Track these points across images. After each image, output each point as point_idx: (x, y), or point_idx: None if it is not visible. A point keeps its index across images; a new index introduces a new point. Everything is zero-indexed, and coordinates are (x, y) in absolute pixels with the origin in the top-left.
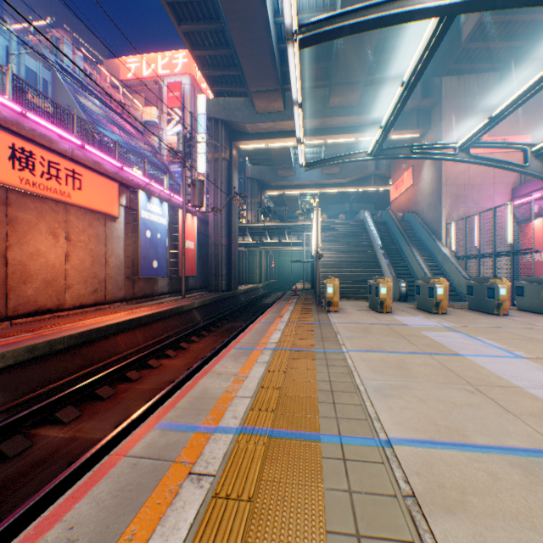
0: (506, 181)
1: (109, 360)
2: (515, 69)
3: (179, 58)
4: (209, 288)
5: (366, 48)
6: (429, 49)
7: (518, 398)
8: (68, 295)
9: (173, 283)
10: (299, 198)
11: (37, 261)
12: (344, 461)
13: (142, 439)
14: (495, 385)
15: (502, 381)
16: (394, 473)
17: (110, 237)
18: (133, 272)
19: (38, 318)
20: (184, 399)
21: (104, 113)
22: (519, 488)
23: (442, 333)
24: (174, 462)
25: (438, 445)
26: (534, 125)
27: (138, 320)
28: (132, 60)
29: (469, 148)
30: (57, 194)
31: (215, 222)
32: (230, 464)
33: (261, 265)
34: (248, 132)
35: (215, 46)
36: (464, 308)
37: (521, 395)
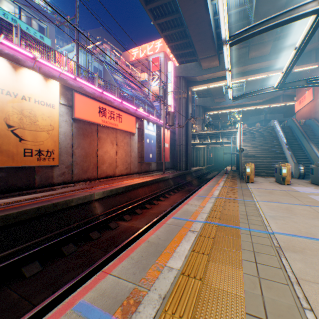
0: None
1: (136, 199)
2: None
3: (158, 44)
4: (175, 168)
5: None
6: (312, 29)
7: None
8: (116, 170)
9: (158, 165)
10: (228, 114)
11: (106, 155)
12: (250, 235)
13: (168, 220)
14: None
15: None
16: (272, 241)
17: (132, 143)
18: (141, 160)
19: (107, 179)
20: (179, 211)
21: (123, 81)
22: None
23: None
24: (182, 227)
25: (297, 236)
26: None
27: (146, 182)
28: (135, 50)
29: None
30: (113, 125)
31: (179, 132)
32: (203, 229)
33: (204, 155)
34: (197, 81)
35: (180, 39)
36: None
37: None
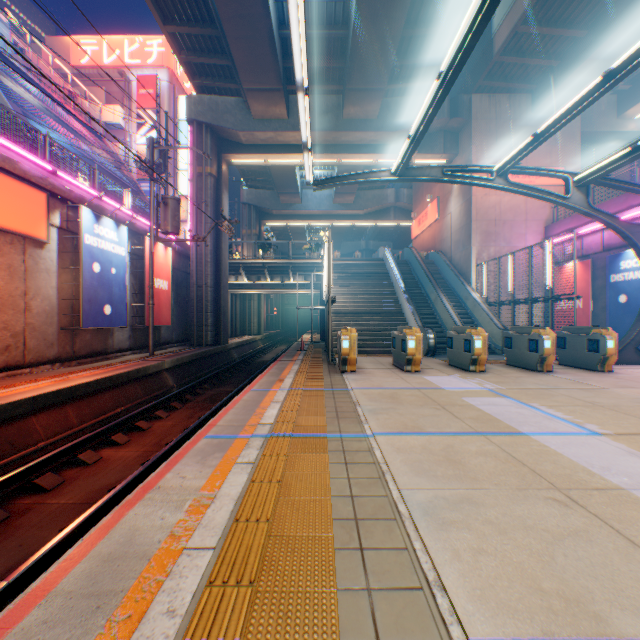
0: (539, 218)
1: (12, 457)
2: (549, 91)
3: (153, 46)
4: (190, 342)
5: (388, 46)
6: (478, 24)
7: (633, 511)
8: None
9: (137, 336)
10: (308, 232)
11: None
12: None
13: None
14: (590, 487)
15: (596, 478)
16: None
17: (33, 271)
18: (73, 321)
19: None
20: (80, 565)
21: (43, 104)
22: None
23: (489, 399)
24: None
25: None
26: (567, 157)
27: (71, 391)
28: (88, 41)
29: (507, 174)
30: None
31: (199, 256)
32: None
33: (260, 312)
34: (242, 143)
35: (196, 22)
36: (502, 363)
37: (634, 506)
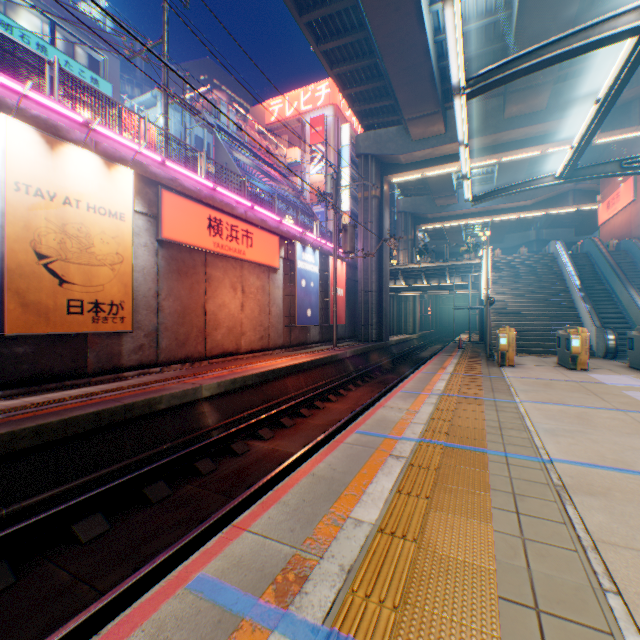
0: None
1: (282, 398)
2: None
3: (321, 90)
4: (356, 338)
5: None
6: (629, 64)
7: None
8: (242, 341)
9: (323, 332)
10: (463, 229)
11: (223, 311)
12: (507, 464)
13: (349, 437)
14: None
15: None
16: (549, 475)
17: (272, 288)
18: (289, 321)
19: (224, 359)
20: (369, 420)
21: (253, 163)
22: None
23: None
24: (376, 449)
25: (597, 467)
26: None
27: (301, 365)
28: (275, 102)
29: None
30: (236, 253)
31: (364, 267)
32: (417, 454)
33: (415, 312)
34: (400, 164)
35: (367, 80)
36: None
37: None
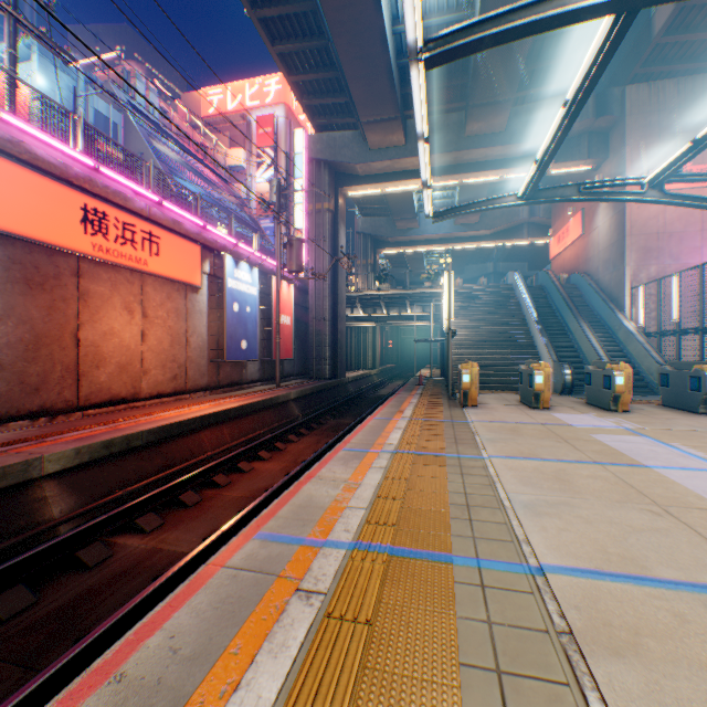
0: None
1: (193, 460)
2: None
3: (271, 85)
4: (308, 375)
5: (515, 56)
6: (602, 56)
7: None
8: (144, 382)
9: (265, 369)
10: (425, 258)
11: (111, 342)
12: (483, 587)
13: (240, 550)
14: (692, 507)
15: (704, 502)
16: (546, 605)
17: (192, 312)
18: (218, 355)
19: (112, 409)
20: (286, 507)
21: (182, 159)
22: None
23: (621, 436)
24: (278, 577)
25: (606, 577)
26: None
27: (225, 413)
28: (215, 91)
29: (663, 184)
30: (132, 262)
31: (317, 291)
32: (343, 582)
33: (375, 345)
34: (358, 175)
35: (317, 68)
36: (656, 404)
37: None
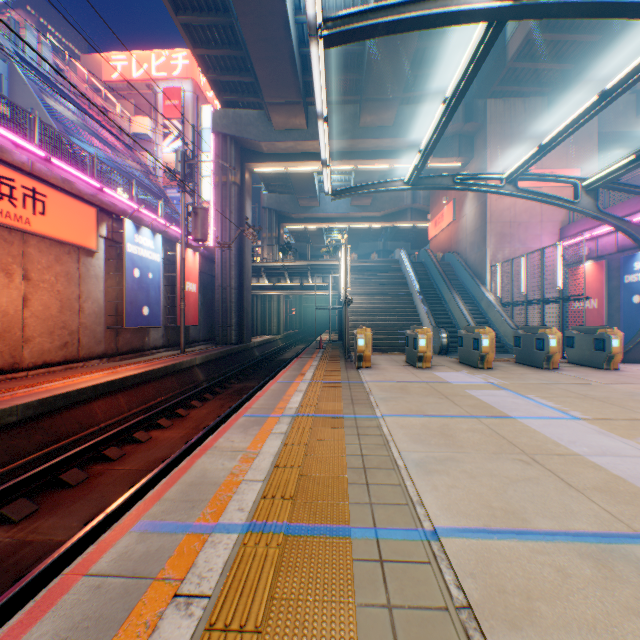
0: (555, 219)
1: (82, 434)
2: (564, 94)
3: (178, 59)
4: (215, 341)
5: (402, 60)
6: (476, 60)
7: (580, 468)
8: (26, 351)
9: (169, 335)
10: (325, 234)
11: None
12: (382, 563)
13: (111, 549)
14: (552, 453)
15: (560, 448)
16: (443, 575)
17: (86, 277)
18: (117, 321)
19: None
20: (175, 487)
21: (81, 120)
22: (593, 586)
23: (489, 391)
24: (154, 580)
25: (494, 535)
26: (584, 158)
27: (122, 381)
28: (118, 57)
29: (517, 180)
30: (10, 219)
31: (223, 260)
32: (232, 578)
33: (280, 312)
34: (263, 152)
35: (223, 44)
36: (511, 361)
37: (582, 465)
